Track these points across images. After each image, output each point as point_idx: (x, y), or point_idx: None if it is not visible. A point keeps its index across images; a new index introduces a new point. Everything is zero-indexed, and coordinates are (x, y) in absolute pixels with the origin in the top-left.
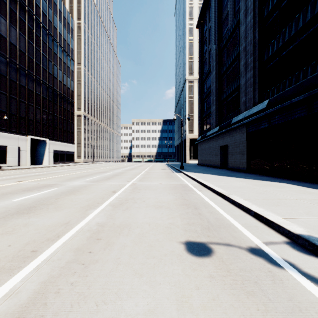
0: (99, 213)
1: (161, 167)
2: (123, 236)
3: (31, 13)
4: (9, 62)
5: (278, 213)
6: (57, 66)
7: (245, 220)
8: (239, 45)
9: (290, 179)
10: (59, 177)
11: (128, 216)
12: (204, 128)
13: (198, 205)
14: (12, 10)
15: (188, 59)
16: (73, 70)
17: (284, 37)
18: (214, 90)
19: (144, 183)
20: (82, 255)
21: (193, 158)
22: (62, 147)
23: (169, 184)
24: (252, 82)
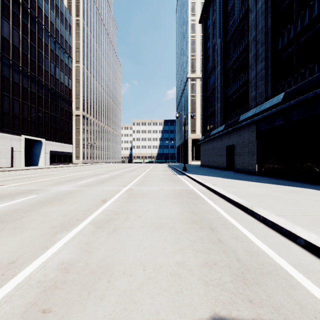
0: (71, 240)
1: (162, 168)
2: (95, 300)
3: (26, 7)
4: (1, 58)
5: None
6: (54, 63)
7: (295, 255)
8: (248, 36)
9: (313, 183)
10: (47, 180)
11: (114, 247)
12: (208, 128)
13: (213, 224)
14: (4, 2)
15: (190, 57)
16: (71, 68)
17: (304, 19)
18: (219, 86)
19: (142, 188)
20: None
21: (195, 159)
22: (59, 148)
23: (172, 189)
24: (264, 75)
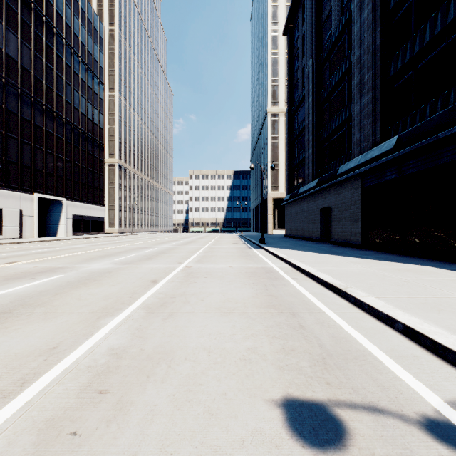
0: (118, 326)
1: (232, 239)
2: (156, 383)
3: (39, 13)
4: (6, 85)
5: (451, 329)
6: (78, 92)
7: (389, 341)
8: (350, 56)
9: (435, 259)
10: (74, 255)
11: (172, 333)
12: (295, 183)
13: (295, 309)
14: (10, 8)
15: (270, 82)
16: (103, 99)
17: (424, 37)
18: (311, 125)
19: (204, 266)
20: (54, 443)
21: (278, 227)
22: (86, 211)
23: (244, 267)
24: (371, 111)
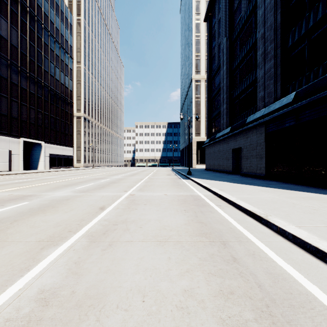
0: (58, 259)
1: (166, 172)
2: None
3: (24, 5)
4: None
5: None
6: (54, 64)
7: None
8: (255, 34)
9: None
10: (44, 184)
11: (108, 268)
12: (213, 130)
13: (225, 237)
14: (2, 0)
15: (194, 57)
16: (72, 69)
17: (317, 14)
18: (225, 87)
19: (144, 194)
20: None
21: (200, 163)
22: (59, 151)
23: (176, 195)
24: (273, 73)
